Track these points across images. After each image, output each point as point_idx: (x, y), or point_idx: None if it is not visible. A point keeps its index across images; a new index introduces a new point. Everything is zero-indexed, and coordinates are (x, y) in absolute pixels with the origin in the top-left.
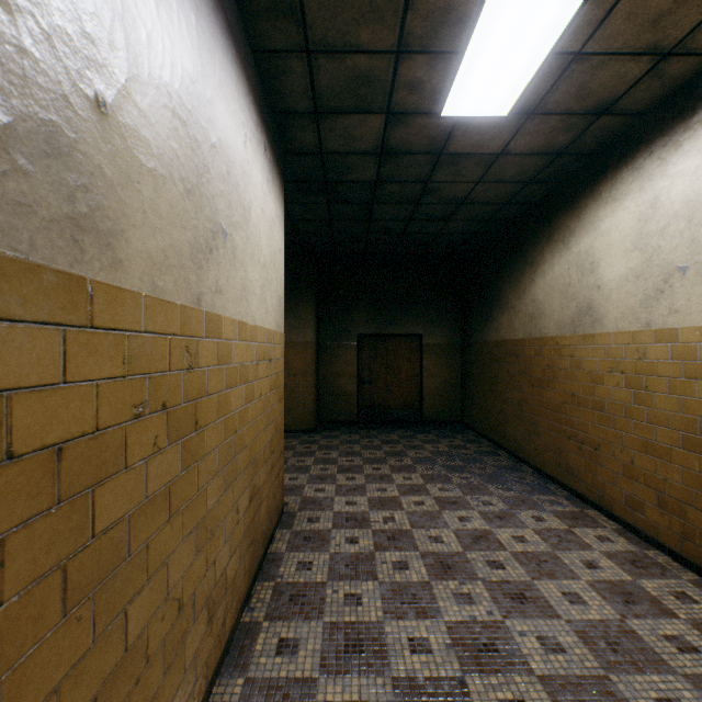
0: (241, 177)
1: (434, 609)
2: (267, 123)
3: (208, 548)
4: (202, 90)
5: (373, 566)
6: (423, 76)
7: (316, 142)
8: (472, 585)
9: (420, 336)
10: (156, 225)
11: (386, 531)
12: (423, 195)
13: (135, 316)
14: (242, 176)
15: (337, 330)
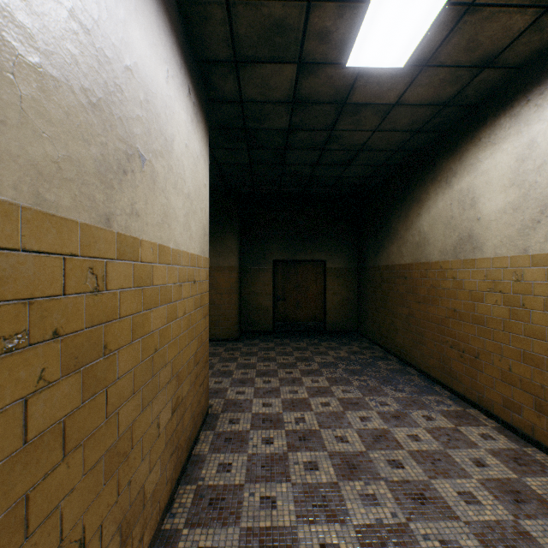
0: (163, 109)
1: (343, 511)
2: (191, 68)
3: (121, 472)
4: (112, 6)
5: (286, 467)
6: (332, 25)
7: (236, 90)
8: (376, 485)
9: (324, 261)
10: (42, 130)
11: (298, 431)
12: (328, 142)
13: (5, 230)
14: (164, 108)
15: (256, 257)
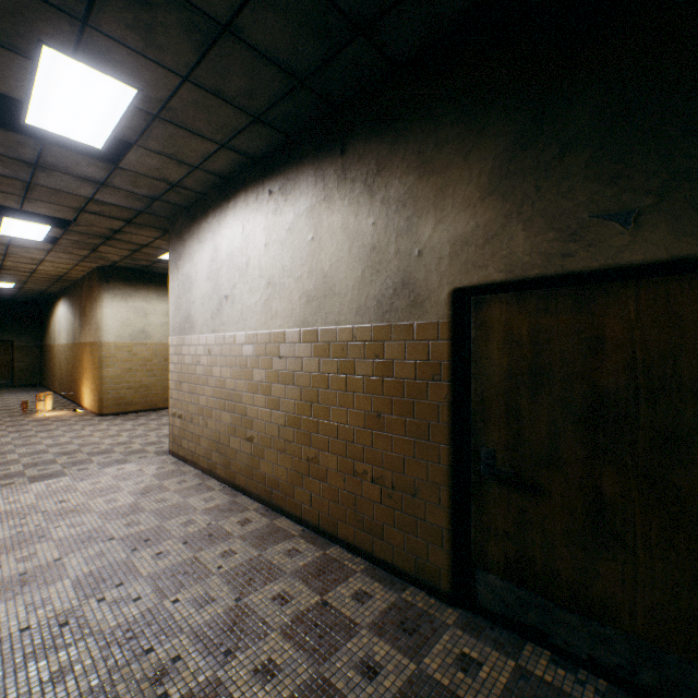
0: None
1: None
2: None
3: None
4: None
5: None
6: None
7: None
8: None
9: (14, 341)
10: None
11: None
12: None
13: None
14: None
15: None
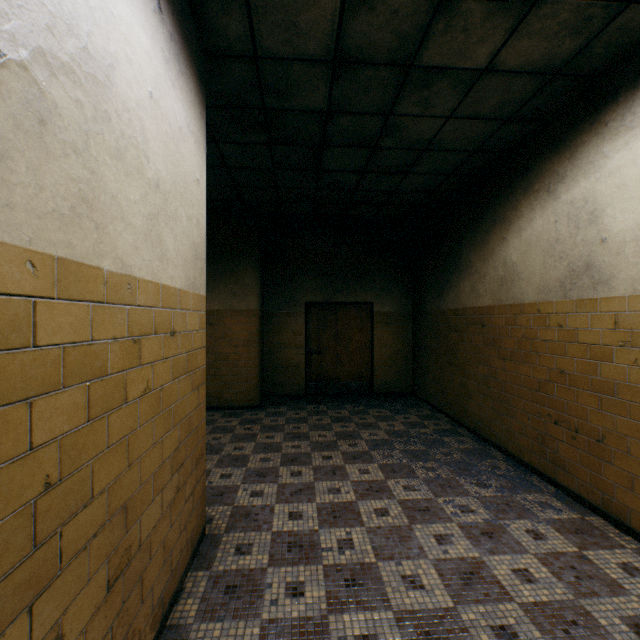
0: None
1: None
2: None
3: None
4: None
5: None
6: None
7: (247, 35)
8: None
9: (371, 304)
10: None
11: (343, 568)
12: (383, 136)
13: None
14: None
15: (283, 298)
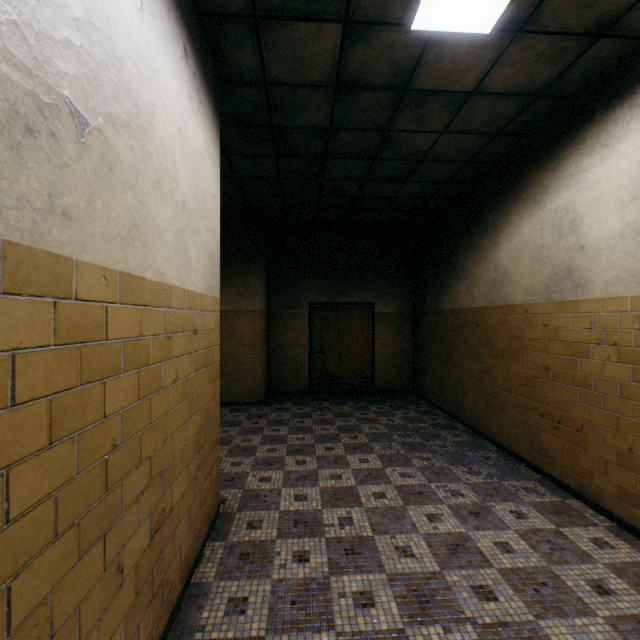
0: (130, 55)
1: None
2: (188, 20)
3: None
4: None
5: (328, 603)
6: None
7: (258, 65)
8: (460, 632)
9: (372, 304)
10: None
11: (343, 540)
12: (381, 148)
13: None
14: (133, 55)
15: (288, 299)
